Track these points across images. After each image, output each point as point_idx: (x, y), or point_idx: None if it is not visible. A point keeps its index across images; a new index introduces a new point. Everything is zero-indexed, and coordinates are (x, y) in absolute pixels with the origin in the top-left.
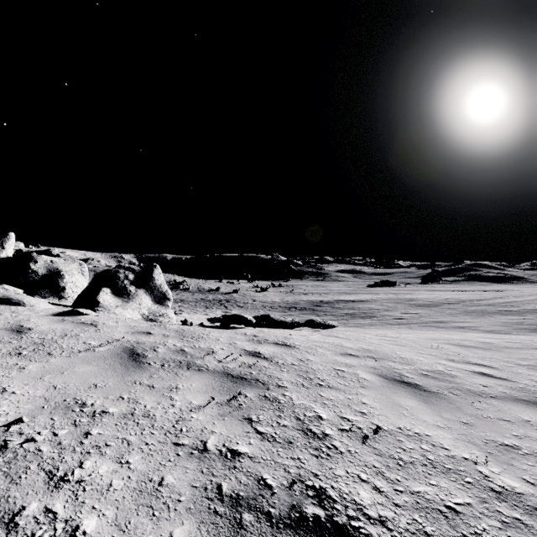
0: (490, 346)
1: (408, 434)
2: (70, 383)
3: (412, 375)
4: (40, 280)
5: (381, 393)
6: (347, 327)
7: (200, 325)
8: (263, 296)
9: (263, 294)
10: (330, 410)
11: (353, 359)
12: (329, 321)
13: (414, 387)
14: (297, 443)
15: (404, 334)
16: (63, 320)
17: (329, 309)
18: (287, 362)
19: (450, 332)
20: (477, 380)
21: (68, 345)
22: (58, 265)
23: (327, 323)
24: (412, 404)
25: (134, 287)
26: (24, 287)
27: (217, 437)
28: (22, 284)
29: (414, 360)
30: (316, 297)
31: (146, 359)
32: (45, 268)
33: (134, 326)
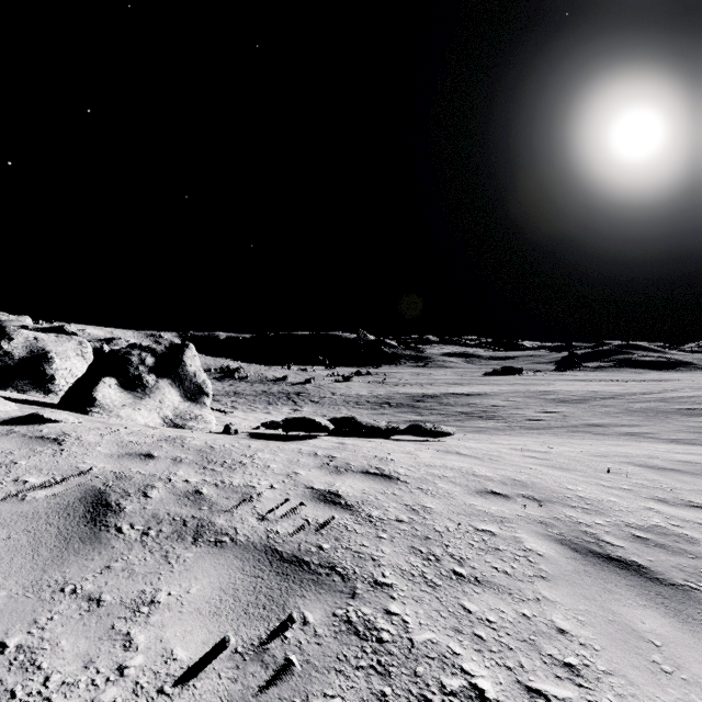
0: (697, 468)
1: None
2: None
3: (618, 540)
4: (16, 366)
5: (583, 596)
6: (464, 433)
7: (250, 433)
8: (346, 388)
9: (345, 385)
10: (496, 663)
11: (502, 503)
12: (442, 427)
13: (637, 572)
14: None
15: (552, 445)
16: (8, 433)
17: (435, 405)
18: (388, 516)
19: (617, 442)
20: None
21: None
22: (45, 344)
23: (440, 429)
24: (659, 628)
25: (154, 376)
26: None
27: None
28: None
29: (605, 503)
30: (417, 389)
31: (117, 517)
32: (25, 349)
33: (129, 443)
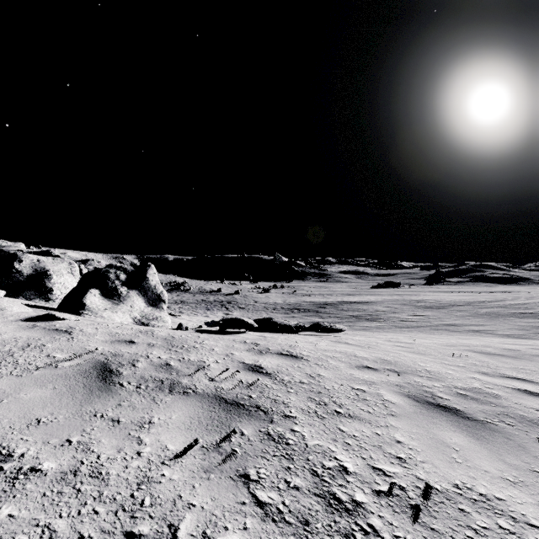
0: (517, 353)
1: (471, 497)
2: (4, 418)
3: (447, 395)
4: (25, 281)
5: (416, 425)
6: (354, 330)
7: (196, 329)
8: (265, 297)
9: (265, 296)
10: (356, 456)
11: (372, 373)
12: (336, 325)
13: (455, 413)
14: (317, 524)
15: (417, 339)
16: (33, 327)
17: (333, 310)
18: (294, 380)
19: (465, 337)
20: (527, 402)
21: (26, 359)
22: (45, 264)
23: (334, 327)
24: (460, 442)
25: (126, 288)
26: (7, 288)
27: (196, 516)
28: (4, 284)
29: (443, 374)
30: (319, 298)
31: (119, 378)
32: (31, 268)
33: (116, 333)
